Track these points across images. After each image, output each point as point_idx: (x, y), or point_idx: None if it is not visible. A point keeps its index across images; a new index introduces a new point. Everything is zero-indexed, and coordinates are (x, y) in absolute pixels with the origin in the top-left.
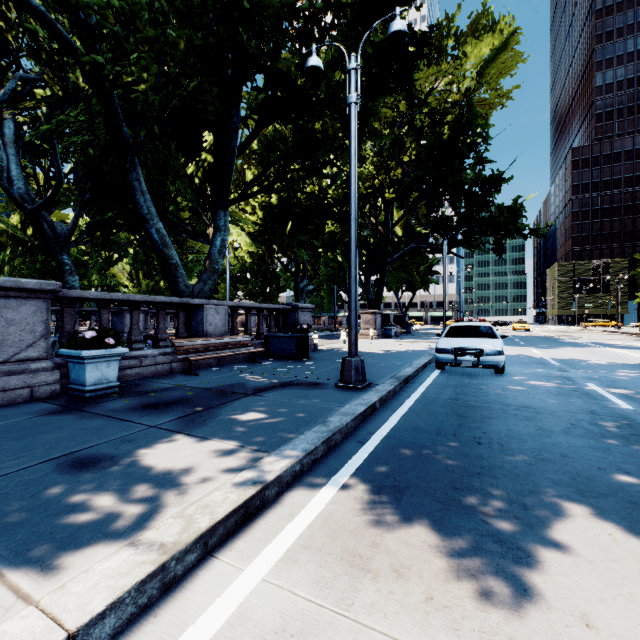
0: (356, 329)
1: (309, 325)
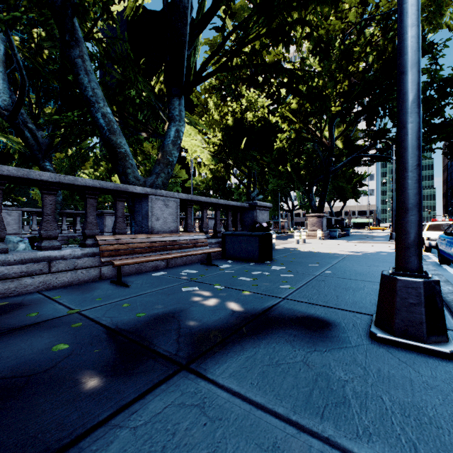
0: (420, 212)
1: (269, 223)
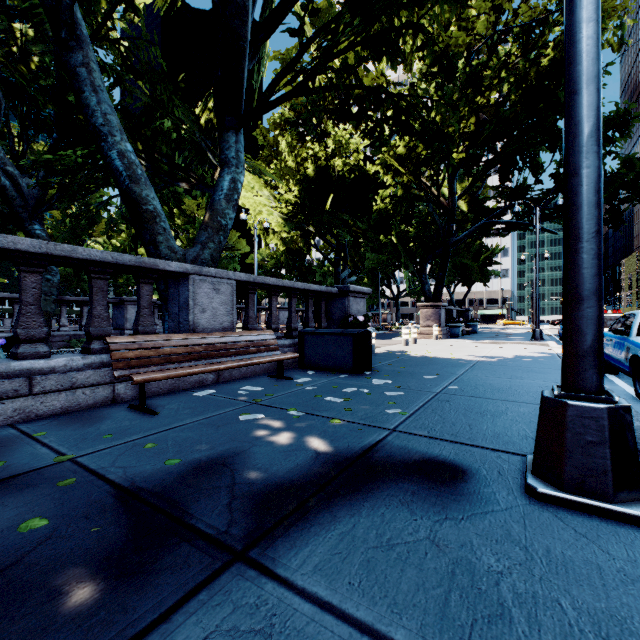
0: (601, 302)
1: (367, 316)
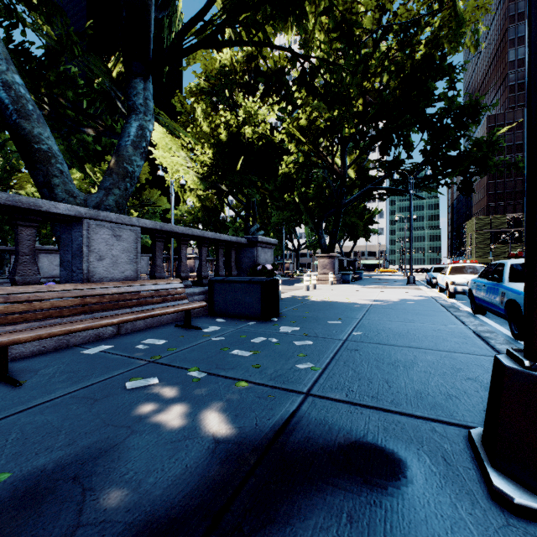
0: None
1: (275, 265)
